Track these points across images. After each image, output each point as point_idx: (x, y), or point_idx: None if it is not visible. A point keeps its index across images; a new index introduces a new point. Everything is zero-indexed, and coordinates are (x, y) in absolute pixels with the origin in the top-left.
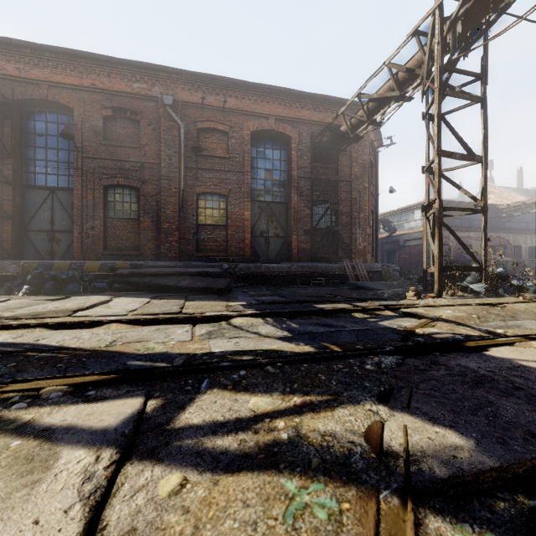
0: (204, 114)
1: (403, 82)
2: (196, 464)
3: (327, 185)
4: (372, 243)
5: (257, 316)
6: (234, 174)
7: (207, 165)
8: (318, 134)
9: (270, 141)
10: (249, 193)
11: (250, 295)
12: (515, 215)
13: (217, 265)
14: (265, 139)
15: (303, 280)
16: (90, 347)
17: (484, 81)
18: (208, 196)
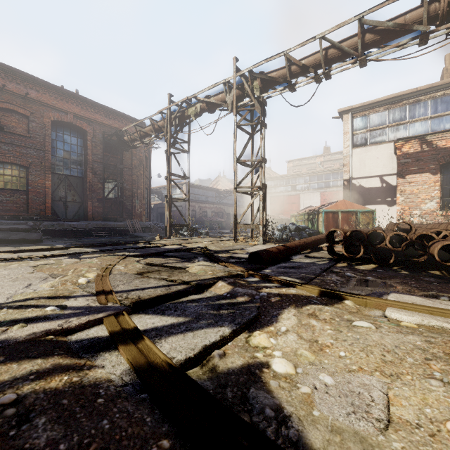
0: (3, 96)
1: (157, 130)
2: (91, 258)
3: (115, 169)
4: (147, 209)
5: (81, 247)
6: (35, 151)
7: (6, 139)
8: (109, 135)
9: (69, 130)
10: (50, 167)
11: (61, 243)
12: (227, 196)
13: (22, 223)
14: (64, 127)
15: (97, 234)
16: (11, 257)
17: (189, 145)
18: (8, 165)
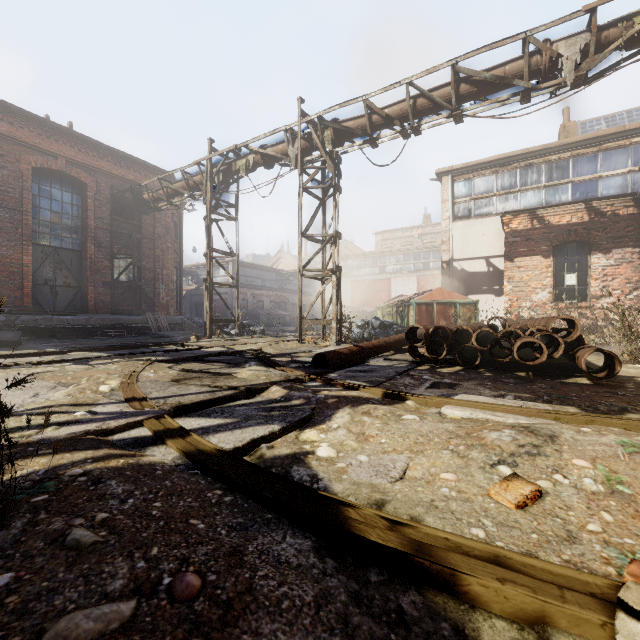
0: None
1: (192, 187)
2: (105, 364)
3: (130, 240)
4: (176, 297)
5: (85, 351)
6: (6, 211)
7: None
8: (120, 191)
9: (59, 181)
10: (31, 235)
11: (50, 345)
12: (292, 280)
13: None
14: (52, 177)
15: (103, 333)
16: None
17: (237, 209)
18: None
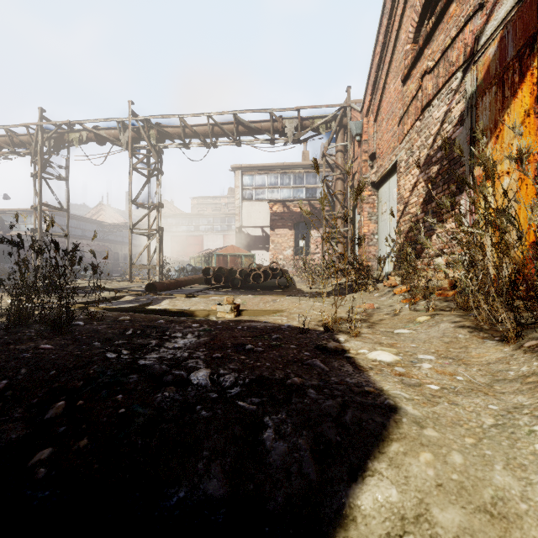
0: None
1: (18, 144)
2: None
3: None
4: None
5: None
6: None
7: None
8: None
9: None
10: None
11: None
12: (114, 231)
13: None
14: None
15: None
16: None
17: (68, 171)
18: None
